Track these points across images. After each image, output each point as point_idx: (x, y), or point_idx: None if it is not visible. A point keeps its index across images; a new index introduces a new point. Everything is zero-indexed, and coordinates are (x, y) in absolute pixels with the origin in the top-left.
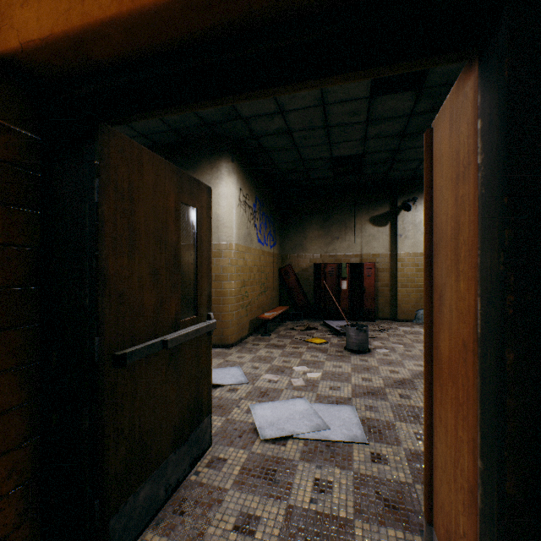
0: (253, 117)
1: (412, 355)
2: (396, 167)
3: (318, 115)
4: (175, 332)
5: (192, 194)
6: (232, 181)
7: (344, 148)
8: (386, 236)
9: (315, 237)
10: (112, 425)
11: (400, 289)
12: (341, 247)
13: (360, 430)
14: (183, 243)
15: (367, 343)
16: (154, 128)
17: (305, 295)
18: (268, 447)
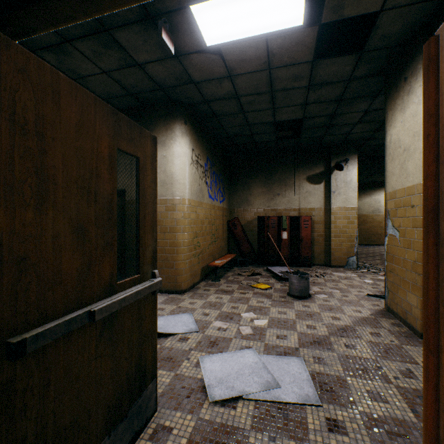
0: (203, 82)
1: (349, 300)
2: (331, 132)
3: (264, 79)
4: (109, 297)
5: (132, 141)
6: (185, 141)
7: (286, 113)
8: (321, 192)
9: (259, 194)
10: (4, 438)
11: (333, 239)
12: (281, 202)
13: (312, 388)
14: None
15: (308, 289)
16: (113, 92)
17: (250, 244)
18: (217, 411)
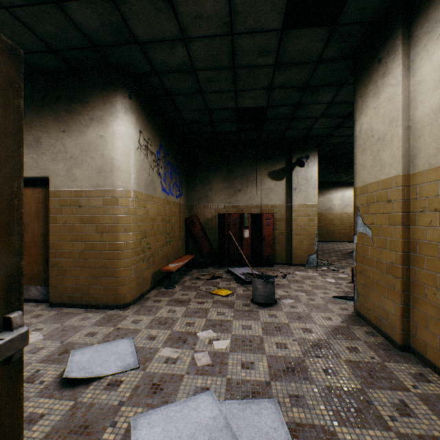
0: (151, 43)
1: (317, 305)
2: (294, 125)
3: (225, 49)
4: None
5: None
6: (129, 120)
7: (249, 98)
8: (283, 189)
9: (220, 189)
10: None
11: (294, 237)
12: (243, 198)
13: None
14: (69, 189)
15: (274, 295)
16: (25, 43)
17: (210, 243)
18: None
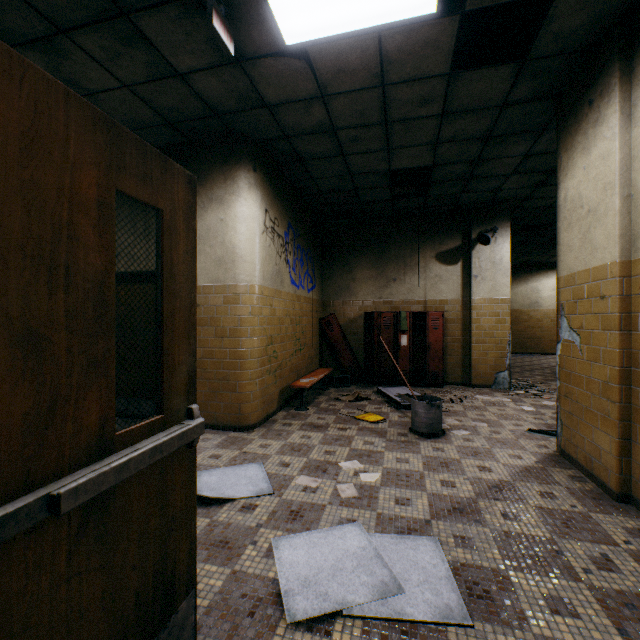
0: (282, 105)
1: (502, 439)
2: (473, 187)
3: (374, 103)
4: (97, 462)
5: (148, 180)
6: (253, 198)
7: (407, 156)
8: (457, 277)
9: (366, 279)
10: None
11: (475, 345)
12: (399, 291)
13: (455, 594)
14: None
15: (441, 423)
16: (141, 119)
17: (353, 353)
18: None
